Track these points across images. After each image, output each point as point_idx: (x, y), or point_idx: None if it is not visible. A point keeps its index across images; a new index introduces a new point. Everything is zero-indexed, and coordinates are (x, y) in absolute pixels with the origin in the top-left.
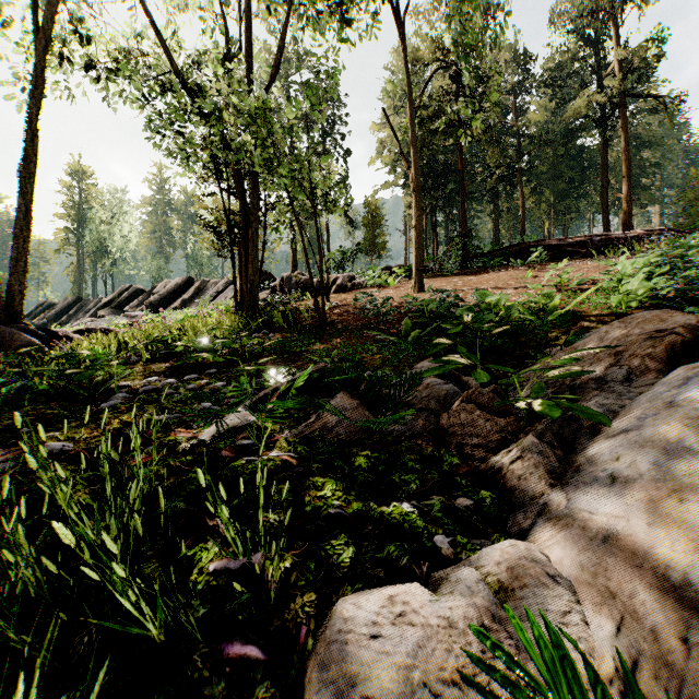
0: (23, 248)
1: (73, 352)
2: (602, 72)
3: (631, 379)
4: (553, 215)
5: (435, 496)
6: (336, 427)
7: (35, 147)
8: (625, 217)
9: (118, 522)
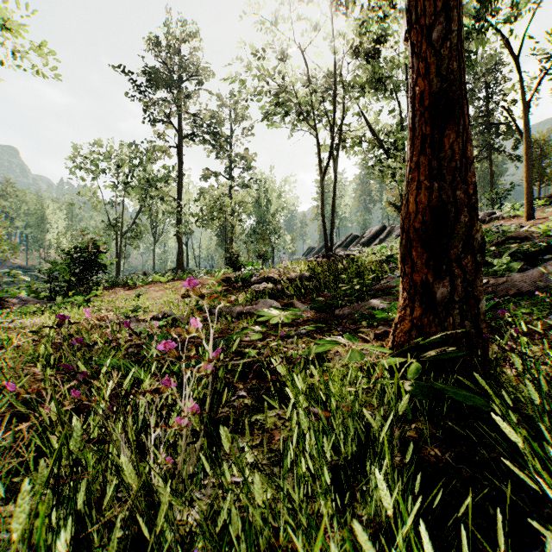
0: (332, 229)
1: (353, 257)
2: None
3: None
4: None
5: None
6: None
7: (335, 196)
8: None
9: (373, 272)
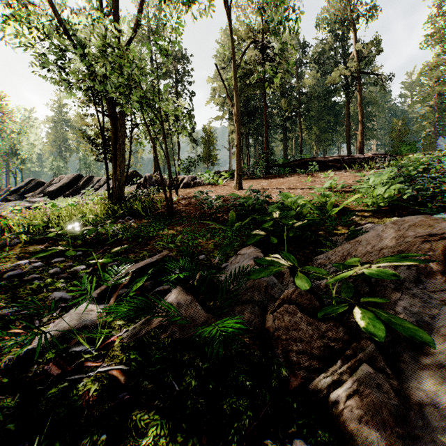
0: None
1: None
2: (347, 57)
3: (421, 279)
4: (318, 142)
5: (270, 440)
6: (171, 325)
7: None
8: (360, 146)
9: None
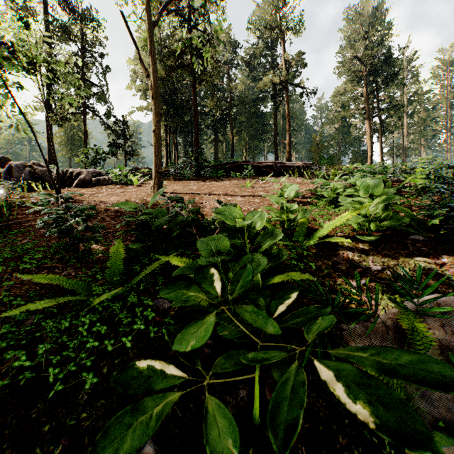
0: None
1: None
2: (275, 67)
3: None
4: (248, 149)
5: None
6: None
7: None
8: (288, 155)
9: None
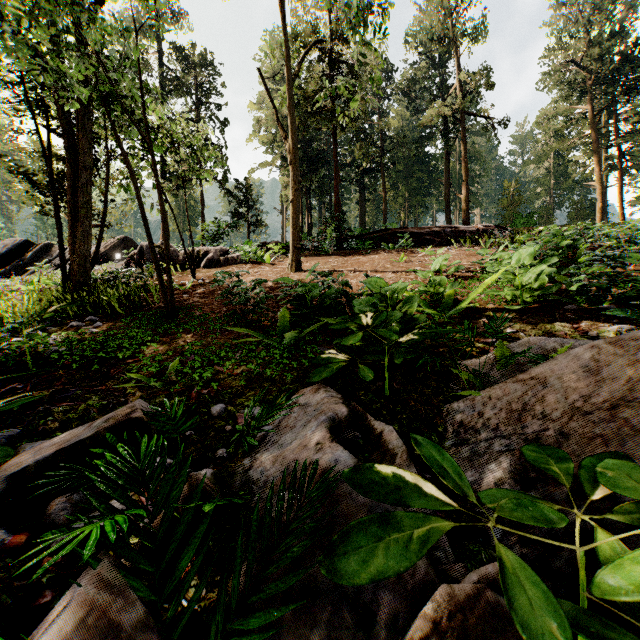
0: None
1: None
2: (446, 91)
3: None
4: (407, 208)
5: None
6: None
7: None
8: (464, 215)
9: None
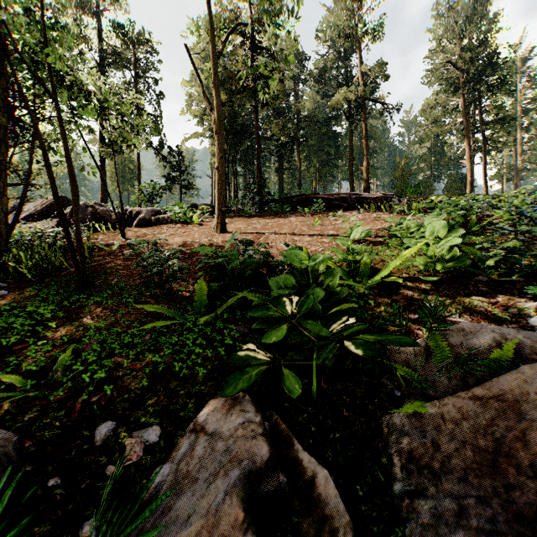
0: None
1: None
2: (351, 80)
3: None
4: (318, 177)
5: None
6: None
7: None
8: (365, 184)
9: None
